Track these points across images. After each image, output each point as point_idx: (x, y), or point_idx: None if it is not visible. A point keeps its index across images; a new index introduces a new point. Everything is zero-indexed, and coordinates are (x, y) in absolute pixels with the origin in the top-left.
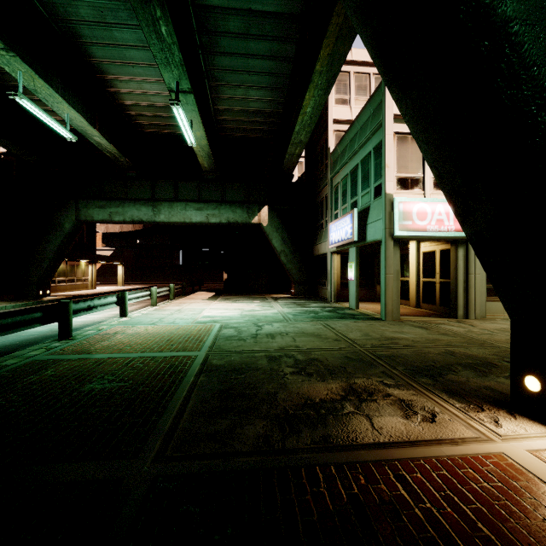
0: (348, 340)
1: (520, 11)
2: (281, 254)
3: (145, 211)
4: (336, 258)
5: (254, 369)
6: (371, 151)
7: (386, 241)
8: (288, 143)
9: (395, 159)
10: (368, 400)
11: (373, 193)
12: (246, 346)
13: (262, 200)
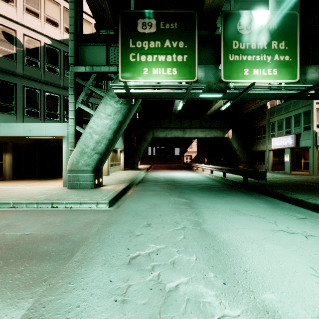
0: (315, 178)
1: None
2: (237, 150)
3: (180, 132)
4: (272, 152)
5: (308, 181)
6: (301, 113)
7: (313, 147)
8: (244, 103)
9: (316, 118)
10: None
11: (302, 128)
12: (288, 179)
13: (227, 127)
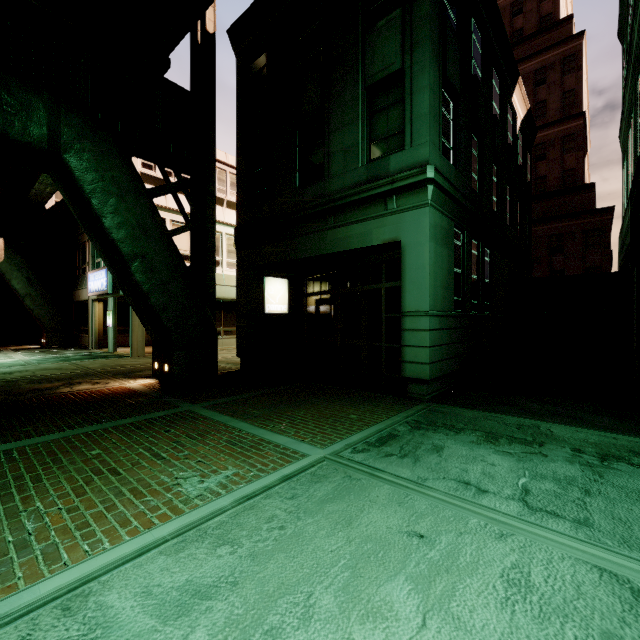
0: (86, 368)
1: (118, 238)
2: (27, 298)
3: None
4: (98, 305)
5: None
6: None
7: None
8: (37, 173)
9: None
10: (76, 384)
11: None
12: None
13: None
